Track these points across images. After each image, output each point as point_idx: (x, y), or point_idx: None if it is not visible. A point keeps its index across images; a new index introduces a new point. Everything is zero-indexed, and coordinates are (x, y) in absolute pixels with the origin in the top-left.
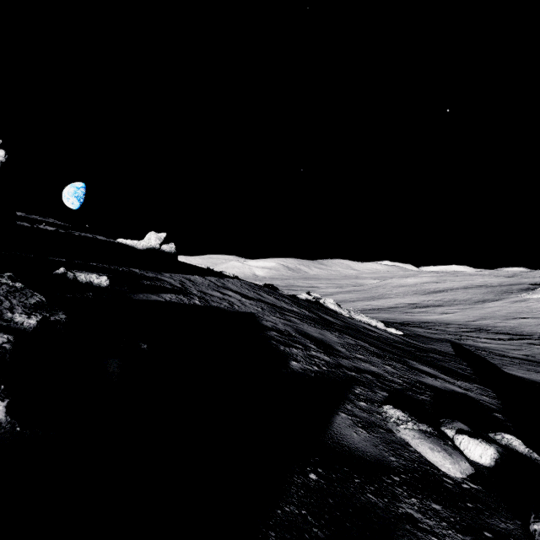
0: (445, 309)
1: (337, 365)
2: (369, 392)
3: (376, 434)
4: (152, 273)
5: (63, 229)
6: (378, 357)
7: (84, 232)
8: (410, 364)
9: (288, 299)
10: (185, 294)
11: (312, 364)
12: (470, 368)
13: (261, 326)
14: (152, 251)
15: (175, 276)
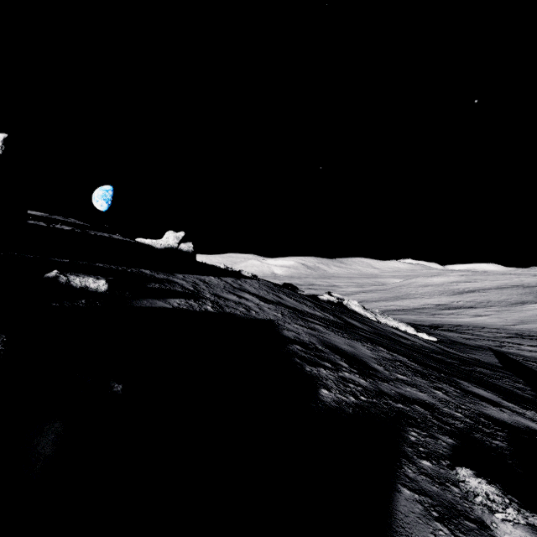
0: (478, 311)
1: (377, 393)
2: (428, 439)
3: (465, 534)
4: (163, 275)
5: (80, 228)
6: (423, 377)
7: (102, 231)
8: (463, 387)
9: (310, 302)
10: (196, 299)
11: (347, 393)
12: (529, 387)
13: (281, 337)
14: (170, 251)
15: (189, 277)
